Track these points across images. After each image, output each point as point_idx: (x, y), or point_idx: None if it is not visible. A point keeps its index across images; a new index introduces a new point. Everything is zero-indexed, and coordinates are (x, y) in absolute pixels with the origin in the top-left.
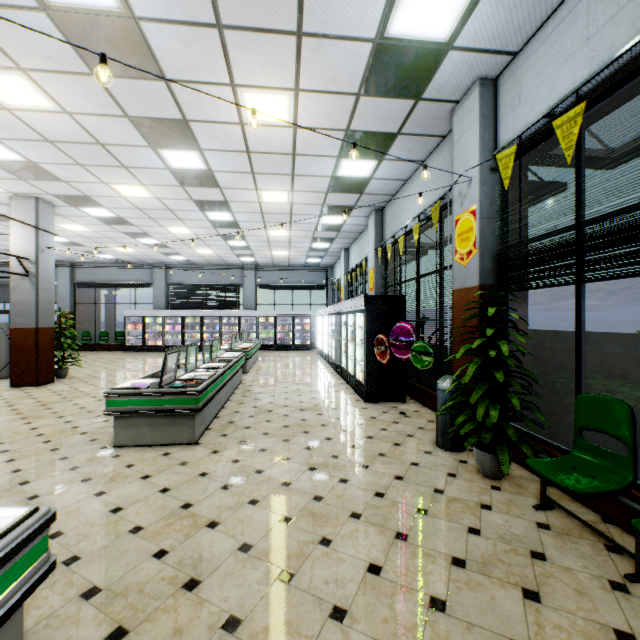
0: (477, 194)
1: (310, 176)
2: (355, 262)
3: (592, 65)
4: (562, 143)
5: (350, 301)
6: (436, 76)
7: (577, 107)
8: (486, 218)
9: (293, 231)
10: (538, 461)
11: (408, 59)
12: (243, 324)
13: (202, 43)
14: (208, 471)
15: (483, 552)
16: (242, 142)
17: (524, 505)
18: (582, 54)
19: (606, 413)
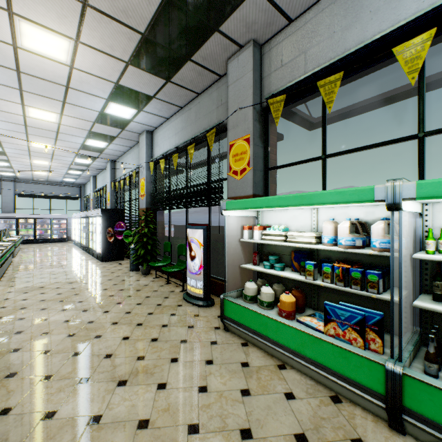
0: (146, 173)
1: (68, 141)
2: (100, 185)
3: (170, 146)
4: (161, 168)
5: (94, 210)
6: (129, 126)
7: (164, 159)
8: (149, 183)
9: (54, 163)
10: (152, 263)
11: (116, 119)
12: (1, 224)
13: (8, 90)
14: (12, 291)
15: (131, 287)
16: (23, 121)
17: (151, 278)
18: (168, 141)
19: (168, 246)
